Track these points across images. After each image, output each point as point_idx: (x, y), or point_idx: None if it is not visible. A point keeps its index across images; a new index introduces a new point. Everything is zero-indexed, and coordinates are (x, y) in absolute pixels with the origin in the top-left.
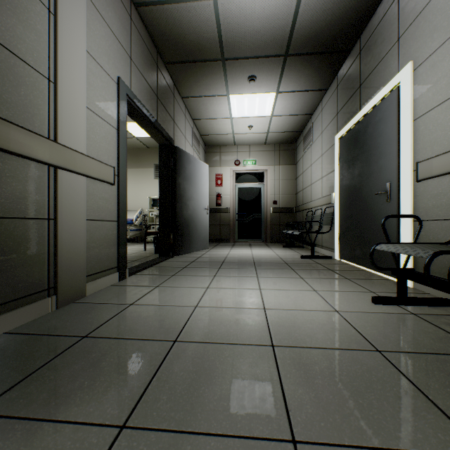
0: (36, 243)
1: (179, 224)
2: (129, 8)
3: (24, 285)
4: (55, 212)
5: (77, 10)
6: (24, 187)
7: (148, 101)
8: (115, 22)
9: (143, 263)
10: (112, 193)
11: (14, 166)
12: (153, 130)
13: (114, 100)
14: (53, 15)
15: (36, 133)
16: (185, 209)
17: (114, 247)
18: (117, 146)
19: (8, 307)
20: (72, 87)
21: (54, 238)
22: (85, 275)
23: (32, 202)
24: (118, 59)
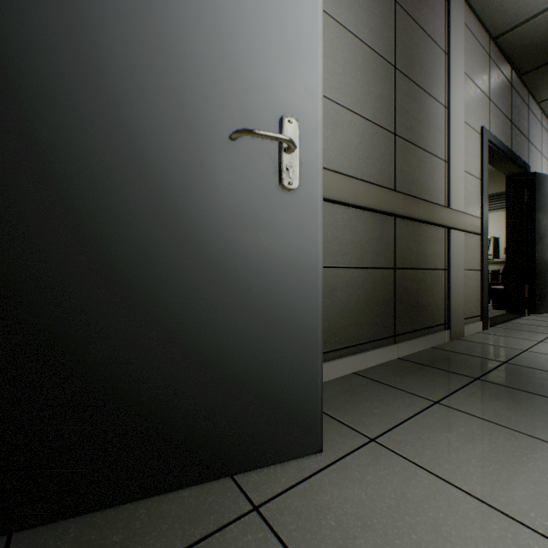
0: (439, 288)
1: (538, 273)
2: (487, 48)
3: (435, 318)
4: (448, 264)
5: (458, 92)
6: (435, 247)
7: (502, 134)
8: (478, 74)
9: (491, 317)
10: (476, 243)
11: (432, 233)
12: (505, 163)
13: (477, 151)
14: (446, 109)
15: (443, 206)
16: (546, 253)
17: (477, 296)
18: (480, 196)
19: (430, 331)
20: (456, 159)
21: (447, 285)
22: (462, 318)
23: (438, 257)
24: (480, 109)
